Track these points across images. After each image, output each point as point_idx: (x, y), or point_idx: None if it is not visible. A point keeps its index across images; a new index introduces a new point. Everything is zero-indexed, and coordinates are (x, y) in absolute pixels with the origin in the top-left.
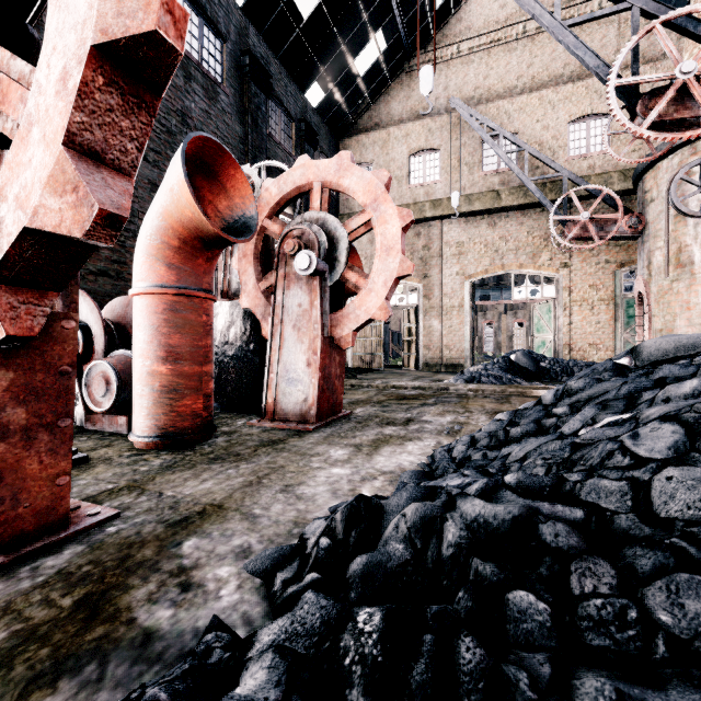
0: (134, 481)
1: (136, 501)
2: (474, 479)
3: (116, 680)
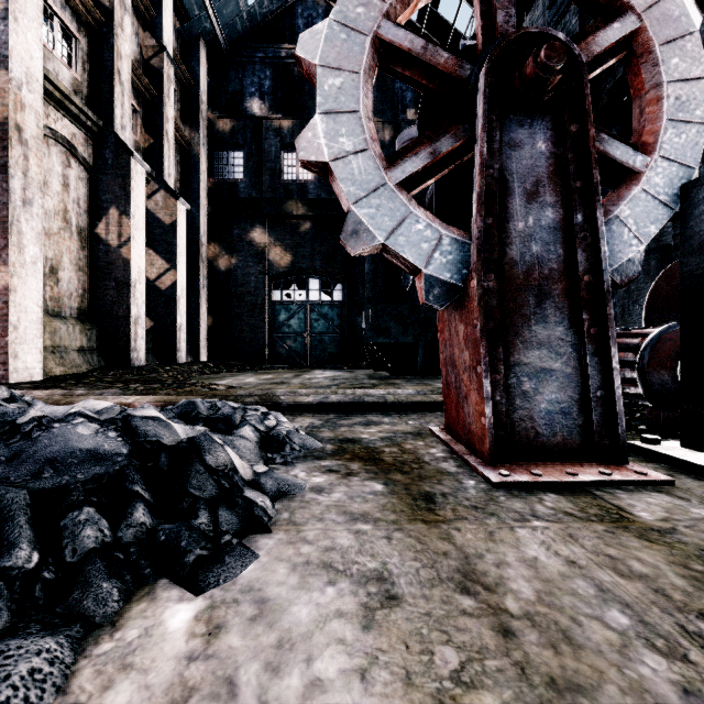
0: (656, 529)
1: (539, 504)
2: (61, 429)
3: (313, 452)
